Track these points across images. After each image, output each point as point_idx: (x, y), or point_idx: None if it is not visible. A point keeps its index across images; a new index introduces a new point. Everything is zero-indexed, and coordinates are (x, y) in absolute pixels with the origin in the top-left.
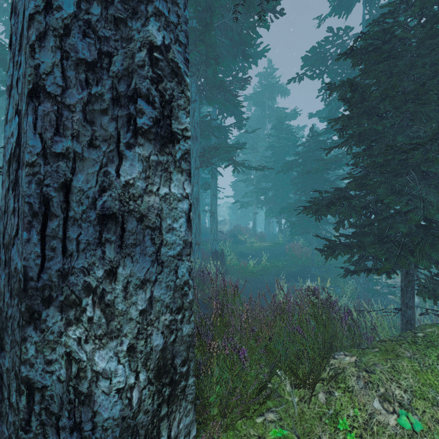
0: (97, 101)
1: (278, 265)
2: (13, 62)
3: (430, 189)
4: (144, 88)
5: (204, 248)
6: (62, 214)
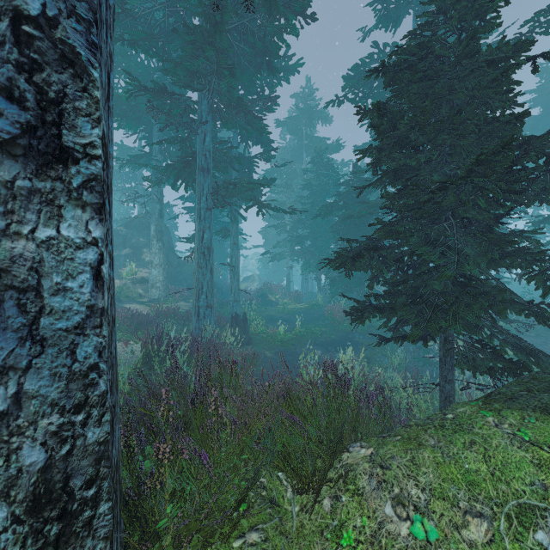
0: None
1: (315, 332)
2: None
3: (468, 239)
4: (2, 77)
5: (224, 312)
6: None
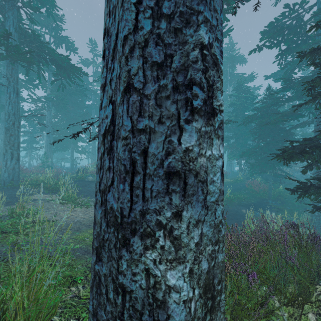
0: (163, 90)
1: (239, 197)
2: (106, 68)
3: None
4: (198, 78)
5: None
6: (142, 171)
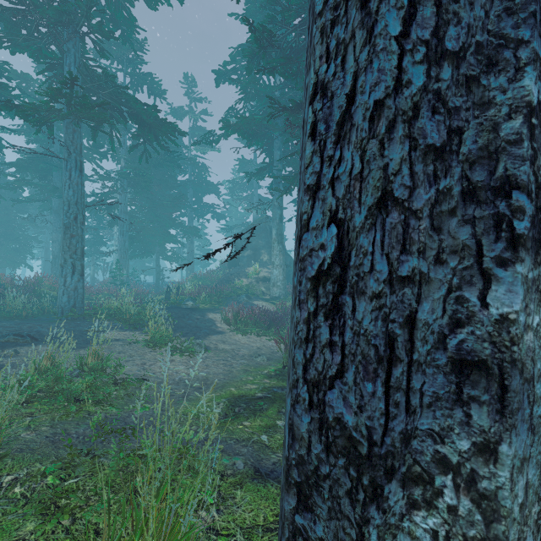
0: (445, 199)
1: None
2: (320, 157)
3: None
4: (524, 175)
5: None
6: (406, 357)
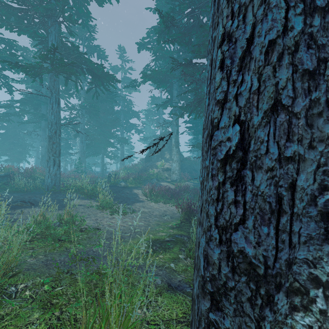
0: (315, 106)
1: None
2: (227, 81)
3: None
4: None
5: None
6: (289, 210)
